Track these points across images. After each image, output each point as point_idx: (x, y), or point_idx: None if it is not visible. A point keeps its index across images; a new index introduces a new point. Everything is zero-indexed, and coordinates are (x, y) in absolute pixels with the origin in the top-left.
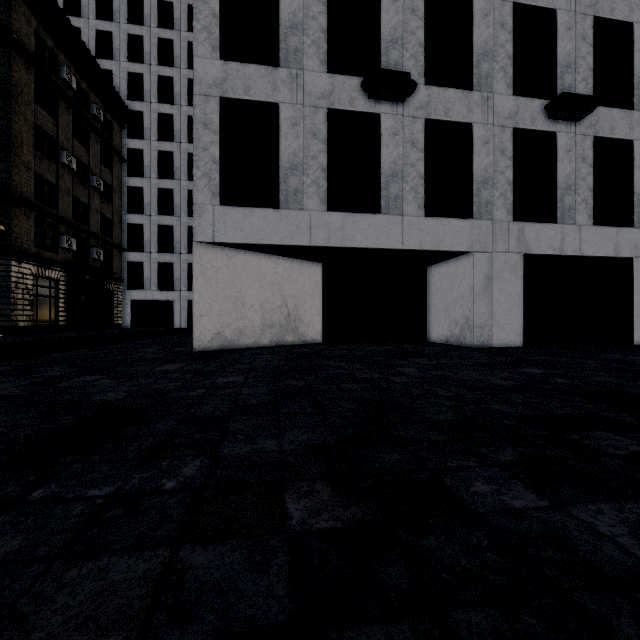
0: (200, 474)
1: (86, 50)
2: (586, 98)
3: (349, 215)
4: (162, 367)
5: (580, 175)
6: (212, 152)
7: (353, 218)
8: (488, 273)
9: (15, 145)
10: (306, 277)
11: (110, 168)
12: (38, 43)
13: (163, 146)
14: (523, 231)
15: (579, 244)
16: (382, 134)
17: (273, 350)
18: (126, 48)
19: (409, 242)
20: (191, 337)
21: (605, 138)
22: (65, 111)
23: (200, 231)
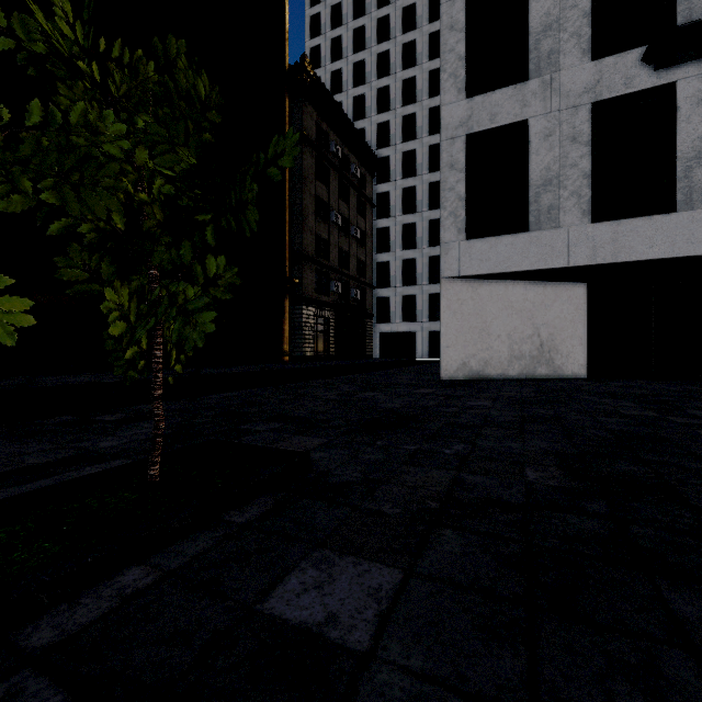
0: (465, 450)
1: (347, 121)
2: None
3: (624, 222)
4: (418, 390)
5: None
6: (458, 190)
7: (630, 225)
8: None
9: (304, 216)
10: (564, 301)
11: (364, 216)
12: (317, 131)
13: (406, 183)
14: None
15: None
16: (679, 107)
17: (522, 383)
18: (375, 103)
19: None
20: (435, 367)
21: None
22: (333, 178)
23: (446, 267)
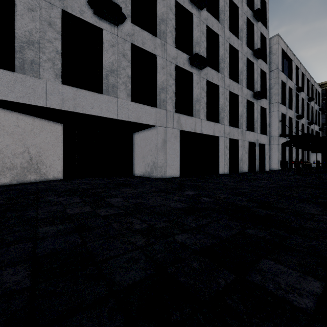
0: None
1: None
2: (205, 59)
3: (80, 90)
4: None
5: (201, 96)
6: None
7: (83, 93)
8: (164, 138)
9: None
10: (48, 132)
11: None
12: None
13: None
14: (180, 118)
15: (201, 128)
16: (104, 42)
17: (8, 188)
18: None
19: (121, 115)
20: None
21: (210, 82)
22: None
23: None
